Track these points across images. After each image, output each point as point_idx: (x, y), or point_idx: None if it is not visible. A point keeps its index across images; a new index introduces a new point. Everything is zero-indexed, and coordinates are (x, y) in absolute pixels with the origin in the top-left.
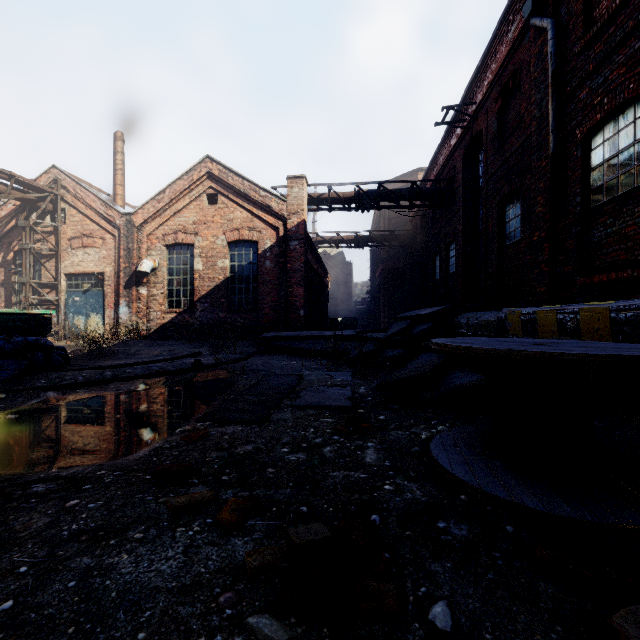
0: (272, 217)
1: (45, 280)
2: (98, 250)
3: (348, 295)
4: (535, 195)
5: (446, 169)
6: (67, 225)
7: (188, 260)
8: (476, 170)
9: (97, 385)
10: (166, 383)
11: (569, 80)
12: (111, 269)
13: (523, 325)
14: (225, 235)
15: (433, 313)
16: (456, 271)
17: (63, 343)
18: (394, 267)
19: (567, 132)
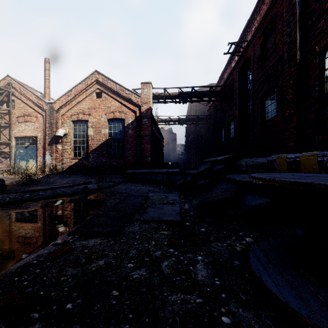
0: (132, 105)
1: (3, 140)
2: (33, 123)
3: (174, 150)
4: (286, 88)
5: (228, 80)
6: (16, 109)
7: (85, 129)
8: (246, 80)
9: (14, 204)
10: (61, 202)
11: (310, 17)
12: (41, 134)
13: (288, 165)
14: (106, 115)
15: (225, 159)
16: (234, 136)
17: (12, 176)
18: (198, 135)
19: (308, 49)
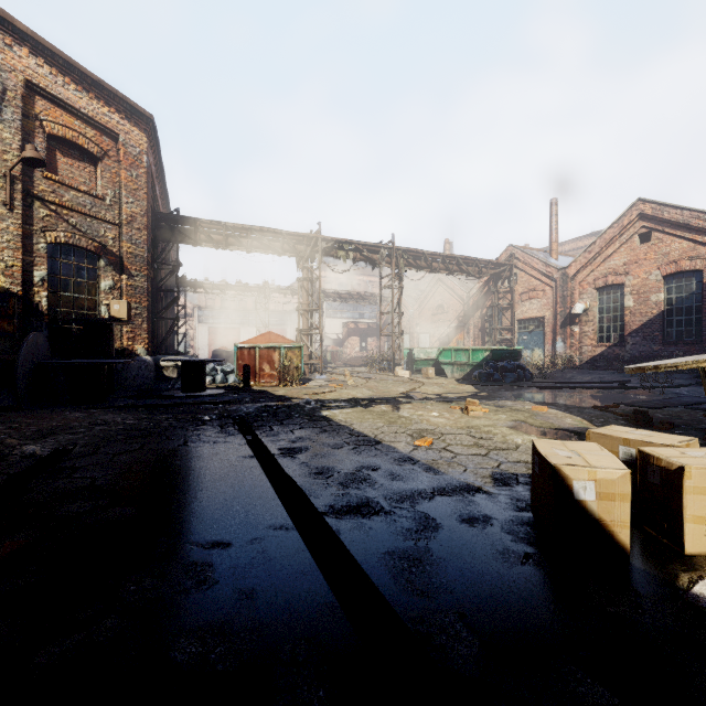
0: None
1: (504, 325)
2: (539, 300)
3: None
4: None
5: None
6: (518, 285)
7: (618, 299)
8: None
9: (555, 389)
10: (596, 392)
11: None
12: (549, 313)
13: None
14: (659, 270)
15: None
16: None
17: None
18: None
19: None
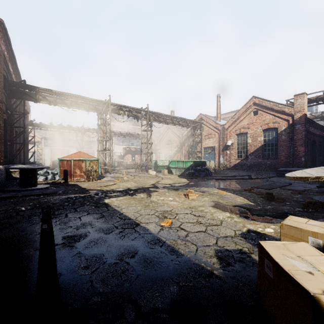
0: (285, 115)
1: (198, 150)
2: (213, 139)
3: None
4: None
5: None
6: (204, 131)
7: (245, 139)
8: None
9: (222, 180)
10: (240, 181)
11: None
12: (217, 145)
13: None
14: (261, 127)
15: None
16: None
17: None
18: None
19: None
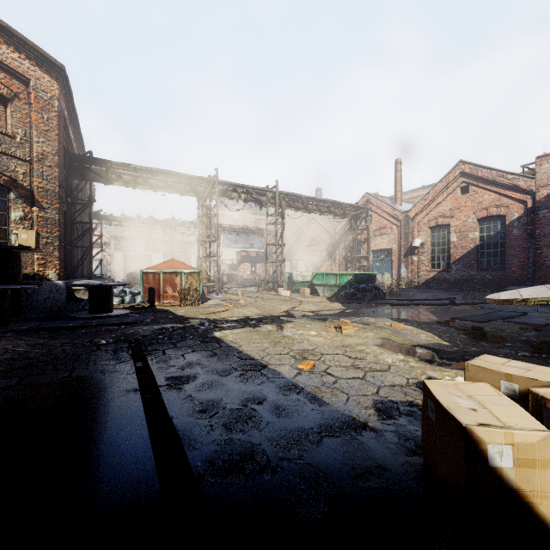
0: (519, 193)
1: (362, 255)
2: (388, 235)
3: None
4: None
5: None
6: (372, 223)
7: (445, 235)
8: None
9: (403, 305)
10: (434, 308)
11: None
12: (395, 246)
13: None
14: (475, 214)
15: None
16: None
17: None
18: None
19: None
